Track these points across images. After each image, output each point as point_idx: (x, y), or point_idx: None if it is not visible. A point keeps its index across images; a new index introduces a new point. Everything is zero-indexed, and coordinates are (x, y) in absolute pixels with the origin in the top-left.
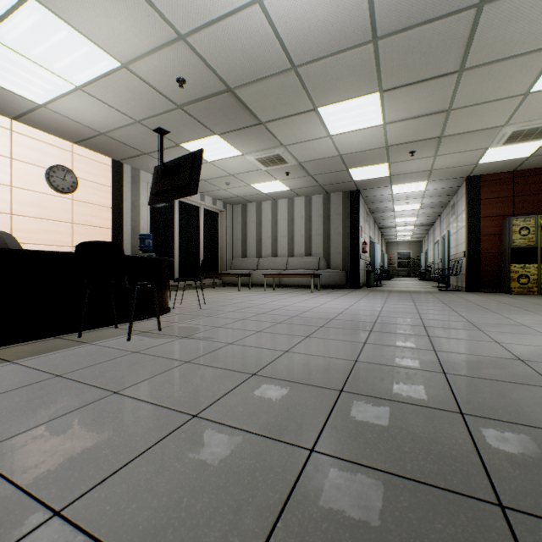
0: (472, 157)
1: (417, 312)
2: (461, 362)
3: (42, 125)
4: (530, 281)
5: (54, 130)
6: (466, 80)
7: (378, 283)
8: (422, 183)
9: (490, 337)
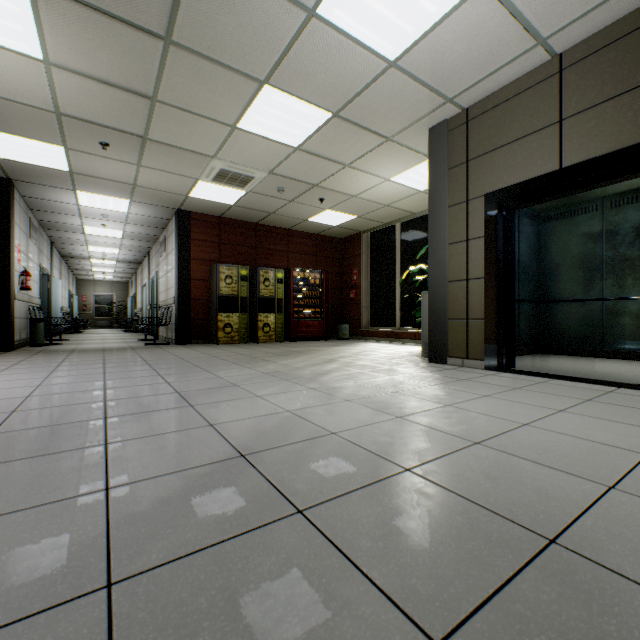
0: (183, 186)
1: (103, 388)
2: (156, 510)
3: None
4: (234, 330)
5: None
6: (175, 62)
7: (58, 338)
8: (124, 201)
9: (204, 416)
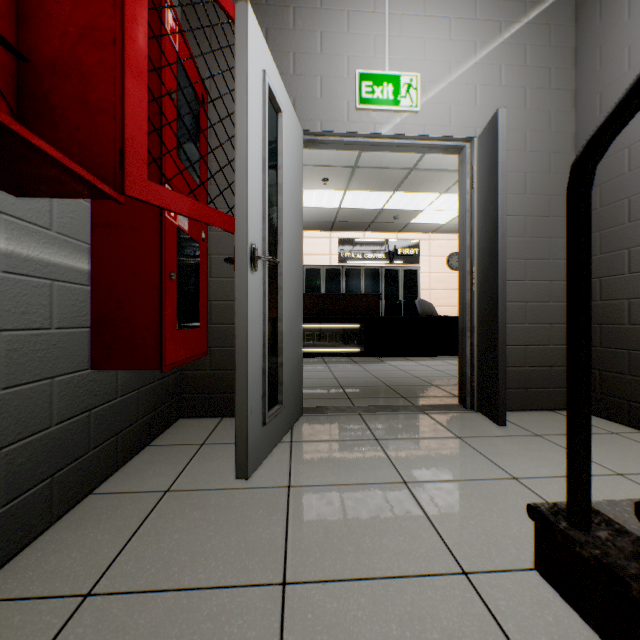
0: None
1: None
2: None
3: (444, 231)
4: None
5: (451, 232)
6: None
7: None
8: None
9: None
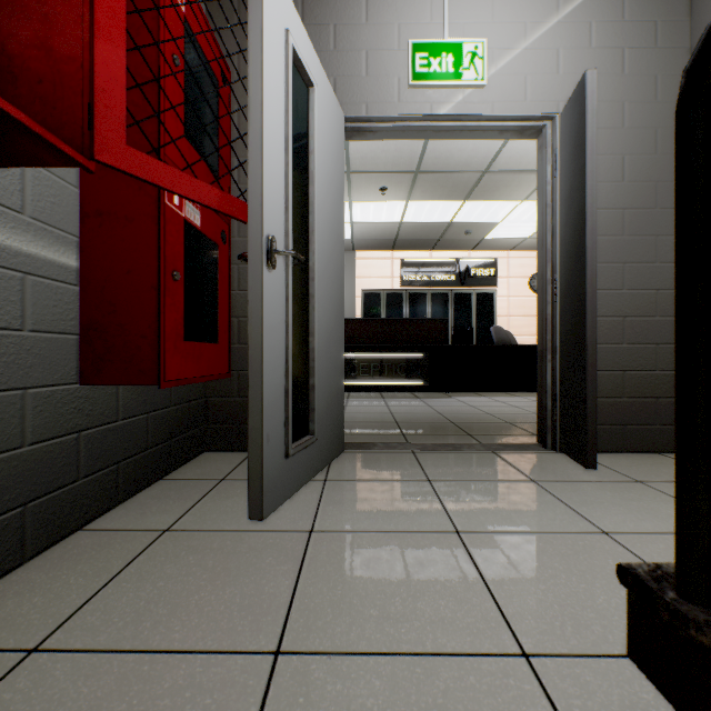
0: None
1: None
2: None
3: (526, 248)
4: None
5: (534, 248)
6: None
7: None
8: None
9: None
